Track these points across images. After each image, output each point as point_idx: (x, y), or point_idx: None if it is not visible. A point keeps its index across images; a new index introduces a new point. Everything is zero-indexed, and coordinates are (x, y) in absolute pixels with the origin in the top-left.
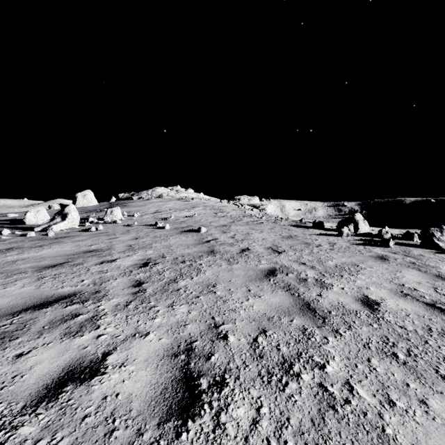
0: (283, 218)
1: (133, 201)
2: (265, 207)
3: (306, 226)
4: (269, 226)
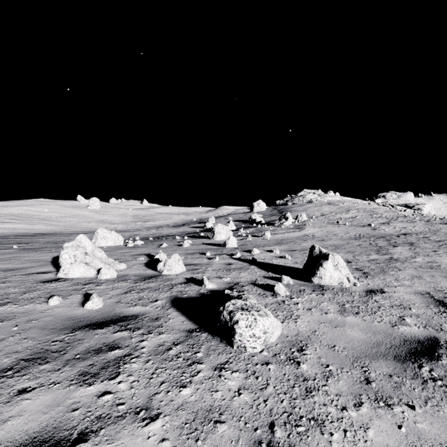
0: (437, 218)
1: (291, 206)
2: (422, 207)
3: None
4: (421, 223)
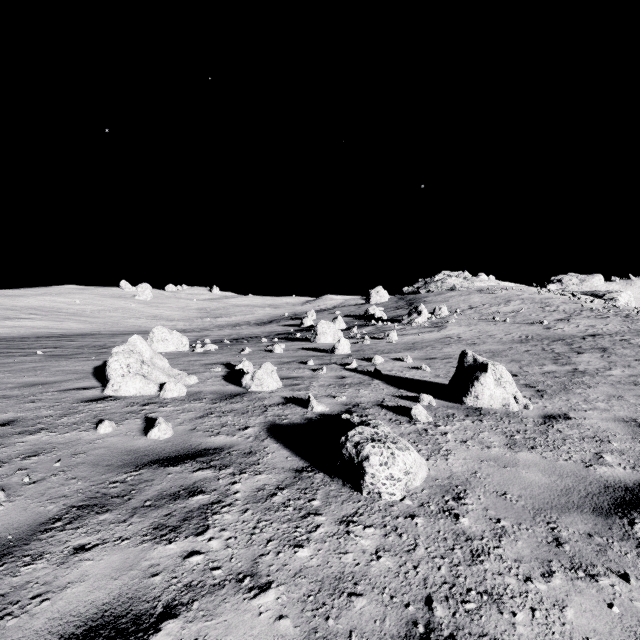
0: (639, 312)
1: (425, 295)
2: (616, 296)
3: None
4: (616, 320)
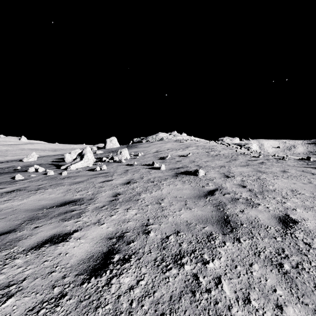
0: (285, 157)
1: (142, 143)
2: (250, 146)
3: None
4: (277, 167)
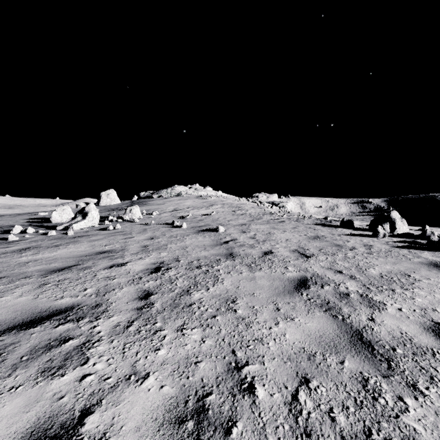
0: (306, 216)
1: (153, 199)
2: (285, 204)
3: (332, 225)
4: (292, 225)
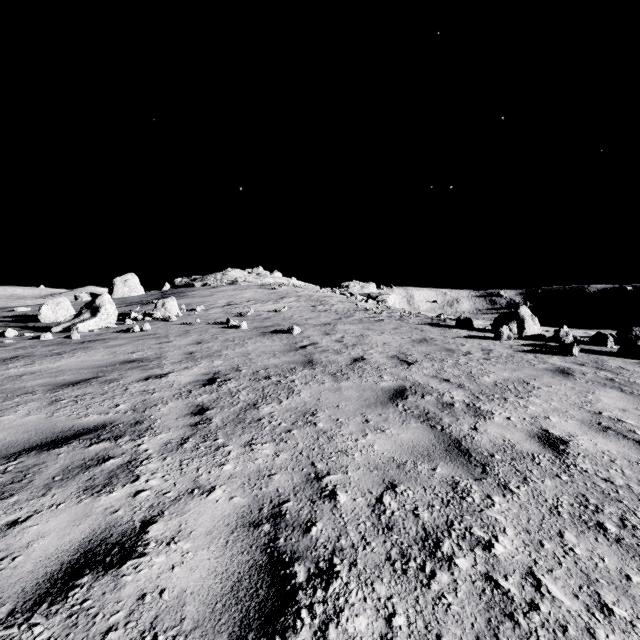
0: (412, 314)
1: (196, 289)
2: (386, 298)
3: (446, 325)
4: (392, 325)
